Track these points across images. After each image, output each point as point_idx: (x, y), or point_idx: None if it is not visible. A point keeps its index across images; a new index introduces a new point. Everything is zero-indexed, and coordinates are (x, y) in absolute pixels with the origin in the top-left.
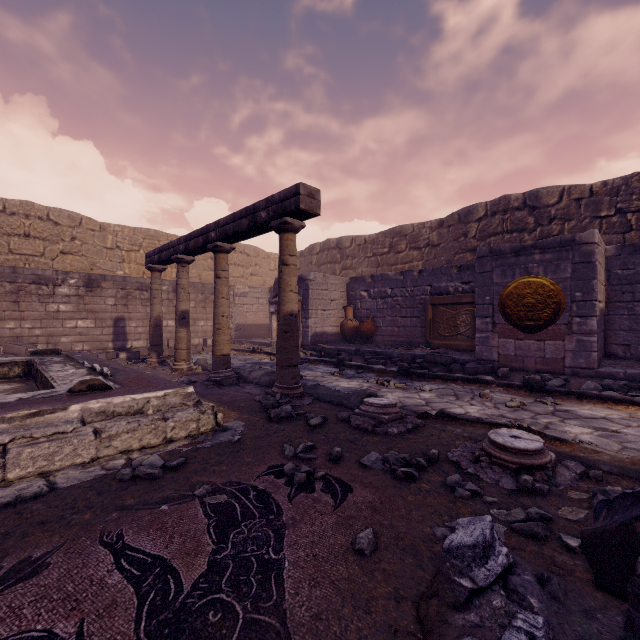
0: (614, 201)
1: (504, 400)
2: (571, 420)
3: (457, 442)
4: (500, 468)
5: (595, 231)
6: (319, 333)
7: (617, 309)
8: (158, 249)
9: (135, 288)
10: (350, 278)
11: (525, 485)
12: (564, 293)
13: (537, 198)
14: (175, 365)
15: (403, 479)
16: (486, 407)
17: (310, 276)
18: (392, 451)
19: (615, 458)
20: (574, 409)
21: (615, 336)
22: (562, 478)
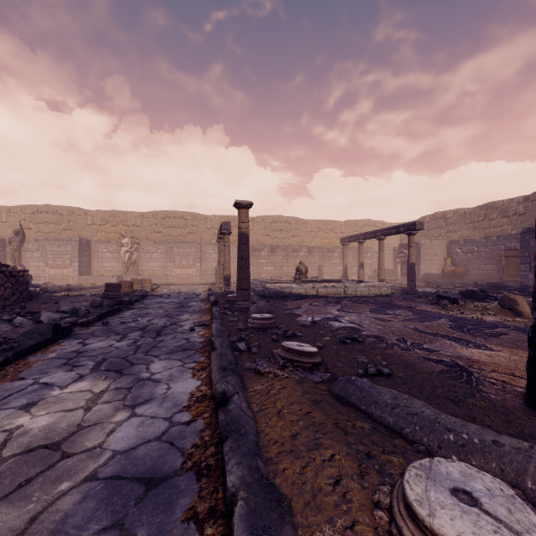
0: None
1: None
2: None
3: None
4: None
5: None
6: (427, 274)
7: None
8: (348, 237)
9: (326, 251)
10: (449, 241)
11: None
12: None
13: None
14: None
15: None
16: None
17: (421, 242)
18: None
19: None
20: None
21: None
22: None
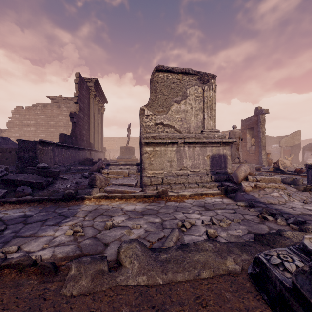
0: None
1: None
2: None
3: None
4: None
5: None
6: None
7: None
8: None
9: None
10: None
11: None
12: None
13: None
14: None
15: None
16: None
17: None
18: None
19: None
20: None
21: None
22: None
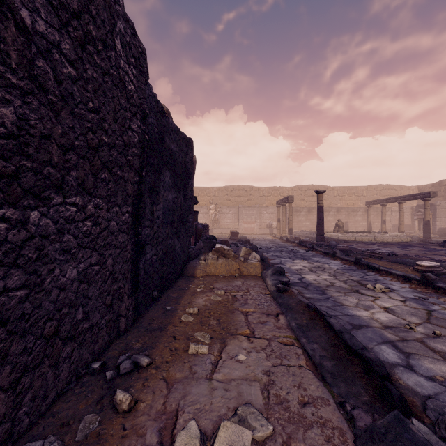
0: None
1: None
2: None
3: None
4: None
5: None
6: (442, 228)
7: None
8: (372, 201)
9: (351, 211)
10: None
11: None
12: None
13: None
14: None
15: None
16: None
17: (437, 203)
18: None
19: None
20: None
21: None
22: None
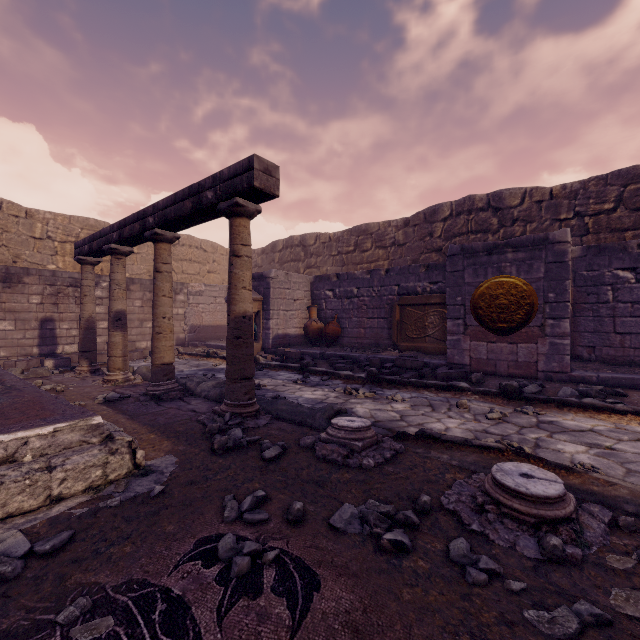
0: (573, 204)
1: (483, 410)
2: (560, 434)
3: (447, 475)
4: (514, 522)
5: (568, 230)
6: (281, 335)
7: (582, 311)
8: (88, 238)
9: (67, 284)
10: (314, 277)
11: (554, 553)
12: (537, 294)
13: (500, 199)
14: (108, 375)
15: (391, 552)
16: (466, 420)
17: (271, 274)
18: (371, 500)
19: (635, 492)
20: (558, 420)
21: (580, 338)
22: (591, 532)
